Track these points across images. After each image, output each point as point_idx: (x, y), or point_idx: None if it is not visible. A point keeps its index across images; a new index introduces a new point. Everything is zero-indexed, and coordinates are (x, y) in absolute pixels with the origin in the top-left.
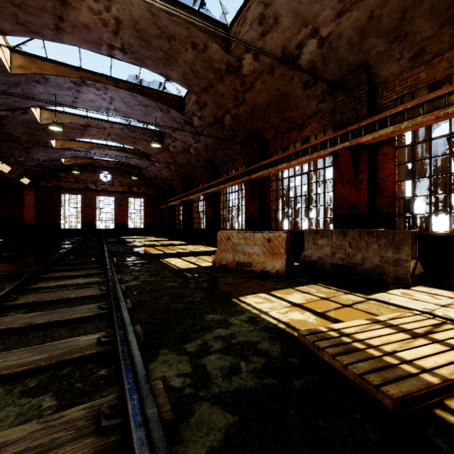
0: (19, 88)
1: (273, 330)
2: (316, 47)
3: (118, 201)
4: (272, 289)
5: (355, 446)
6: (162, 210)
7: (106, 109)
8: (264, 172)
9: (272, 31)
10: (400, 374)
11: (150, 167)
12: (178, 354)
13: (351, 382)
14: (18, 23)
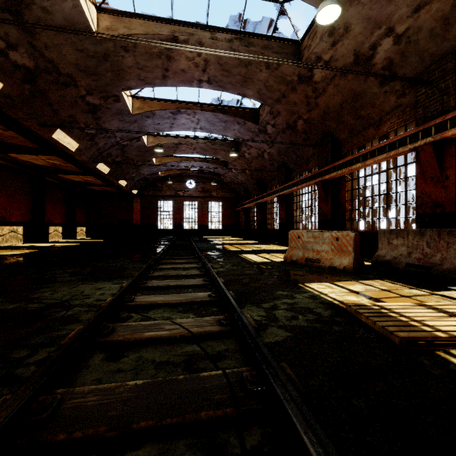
0: (136, 123)
1: (328, 303)
2: (392, 44)
3: (201, 204)
4: (336, 281)
5: (363, 353)
6: (238, 212)
7: (193, 129)
8: (337, 172)
9: (343, 39)
10: (416, 329)
11: (228, 173)
12: (257, 307)
13: (377, 332)
14: (140, 80)
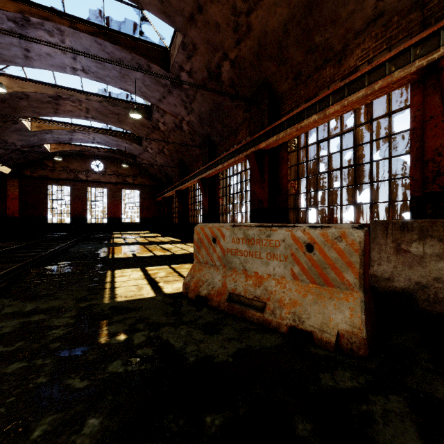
0: None
1: None
2: None
3: (111, 192)
4: None
5: None
6: (160, 203)
7: (72, 70)
8: (278, 135)
9: None
10: None
11: (143, 154)
12: None
13: None
14: None
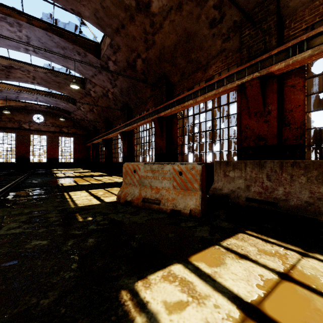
0: None
1: None
2: None
3: (50, 139)
4: (191, 250)
5: None
6: (89, 147)
7: (25, 50)
8: (171, 109)
9: None
10: None
11: (77, 111)
12: None
13: None
14: None
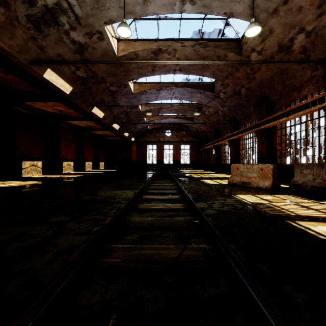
0: (135, 98)
1: (244, 203)
2: (304, 37)
3: (175, 147)
4: (256, 194)
5: (249, 219)
6: (201, 151)
7: (170, 98)
8: (269, 124)
9: (269, 37)
10: (281, 212)
11: (193, 125)
12: (204, 203)
13: (262, 214)
14: (139, 74)
